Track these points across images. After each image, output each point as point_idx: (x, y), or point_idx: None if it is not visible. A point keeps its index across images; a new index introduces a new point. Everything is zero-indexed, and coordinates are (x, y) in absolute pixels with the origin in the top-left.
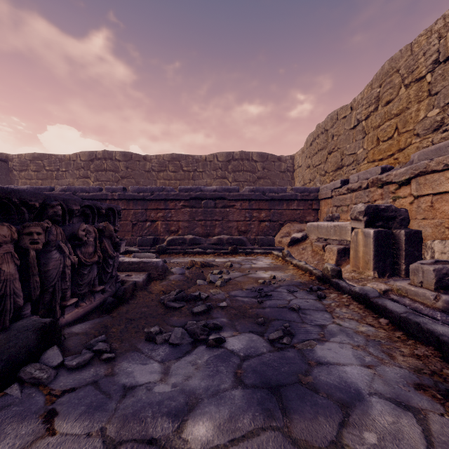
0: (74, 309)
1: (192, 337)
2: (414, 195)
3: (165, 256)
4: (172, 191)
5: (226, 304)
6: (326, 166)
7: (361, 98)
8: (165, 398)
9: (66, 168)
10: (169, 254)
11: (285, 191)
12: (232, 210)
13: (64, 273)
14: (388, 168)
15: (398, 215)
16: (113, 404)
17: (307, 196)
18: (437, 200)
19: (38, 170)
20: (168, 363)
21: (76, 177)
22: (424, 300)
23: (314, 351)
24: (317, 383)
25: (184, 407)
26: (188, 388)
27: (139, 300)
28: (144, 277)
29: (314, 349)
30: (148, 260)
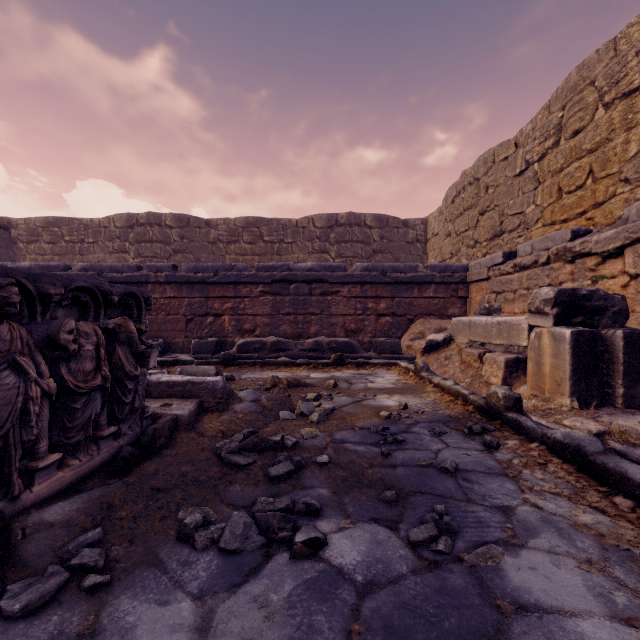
0: (54, 474)
1: (264, 533)
2: (630, 273)
3: (233, 369)
4: (245, 271)
5: (328, 458)
6: (477, 233)
7: (532, 128)
8: None
9: (94, 239)
10: (240, 365)
11: (416, 270)
12: (336, 298)
13: (27, 413)
14: (582, 232)
15: (610, 304)
16: None
17: (450, 277)
18: None
19: (54, 242)
20: (211, 600)
21: (109, 251)
22: None
23: (502, 571)
24: None
25: None
26: None
27: (180, 449)
28: (192, 408)
29: (501, 566)
30: (199, 379)
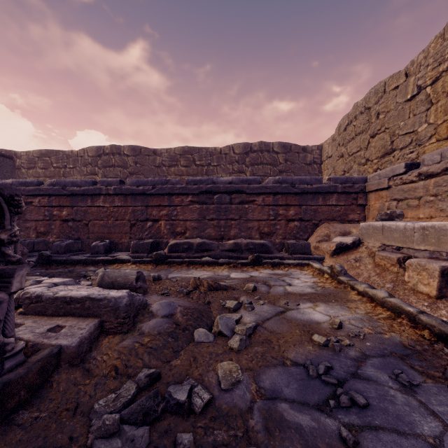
0: None
1: None
2: None
3: (163, 267)
4: (177, 184)
5: None
6: (368, 152)
7: (424, 57)
8: None
9: (73, 165)
10: (169, 264)
11: (320, 182)
12: (252, 206)
13: None
14: None
15: None
16: None
17: (350, 187)
18: None
19: (46, 168)
20: None
21: (84, 173)
22: None
23: None
24: None
25: None
26: None
27: (46, 407)
28: (86, 332)
29: None
30: (100, 295)
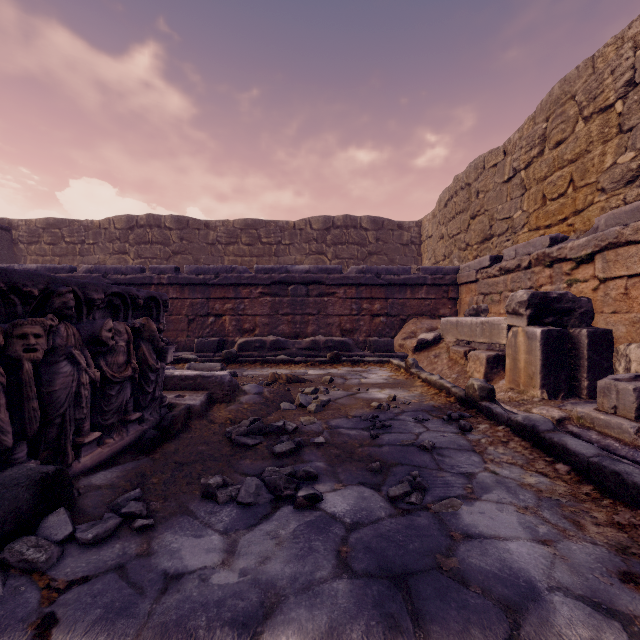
0: (95, 449)
1: (272, 492)
2: (599, 277)
3: (235, 366)
4: (245, 273)
5: (324, 439)
6: (468, 236)
7: (519, 138)
8: (229, 594)
9: (94, 240)
10: (241, 363)
11: (408, 273)
12: (332, 299)
13: (79, 396)
14: (560, 239)
15: (578, 306)
16: (146, 605)
17: (441, 279)
18: (634, 285)
19: (55, 243)
20: (234, 534)
21: (109, 252)
22: (620, 434)
23: (459, 515)
24: (465, 569)
25: (258, 611)
26: (264, 577)
27: (194, 433)
28: (203, 398)
29: (458, 512)
30: (209, 374)
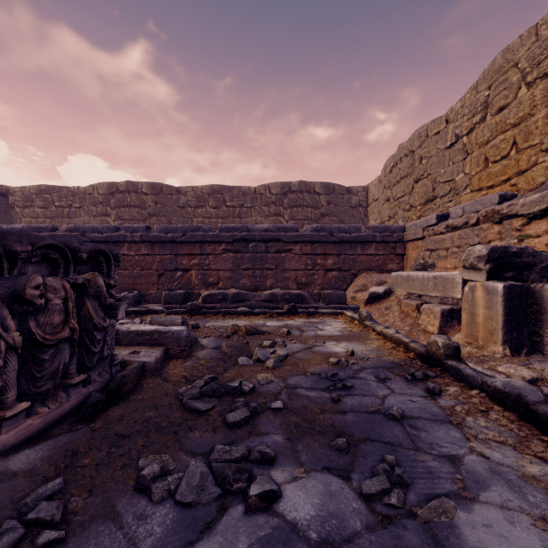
0: (22, 422)
1: (220, 484)
2: None
3: (198, 317)
4: (210, 231)
5: (282, 404)
6: (412, 198)
7: (461, 106)
8: None
9: (80, 204)
10: (204, 314)
11: (359, 231)
12: (289, 255)
13: None
14: (509, 196)
15: (538, 261)
16: None
17: (389, 236)
18: None
19: (46, 207)
20: None
21: (93, 214)
22: None
23: (457, 529)
24: None
25: None
26: None
27: (146, 394)
28: (159, 355)
29: (455, 522)
30: (165, 329)
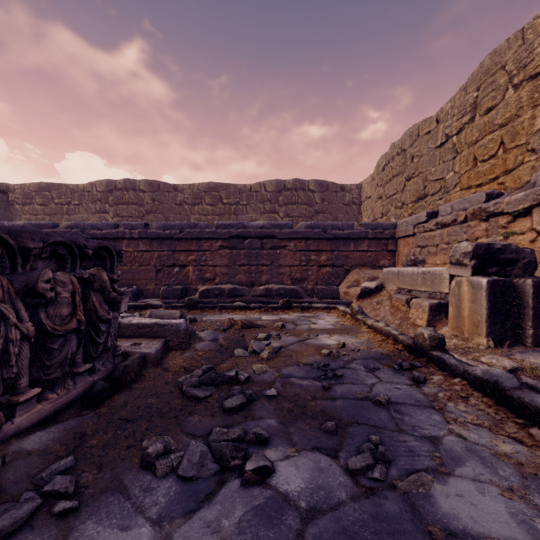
0: (33, 406)
1: (218, 461)
2: (537, 230)
3: (196, 312)
4: (207, 228)
5: (276, 391)
6: (404, 196)
7: (451, 107)
8: None
9: (79, 201)
10: (201, 309)
11: (352, 228)
12: (284, 251)
13: (7, 353)
14: (495, 194)
15: (521, 257)
16: None
17: (381, 233)
18: None
19: (46, 204)
20: (168, 525)
21: (92, 211)
22: None
23: (432, 498)
24: None
25: None
26: None
27: (147, 383)
28: (159, 346)
29: (431, 493)
30: (165, 322)
